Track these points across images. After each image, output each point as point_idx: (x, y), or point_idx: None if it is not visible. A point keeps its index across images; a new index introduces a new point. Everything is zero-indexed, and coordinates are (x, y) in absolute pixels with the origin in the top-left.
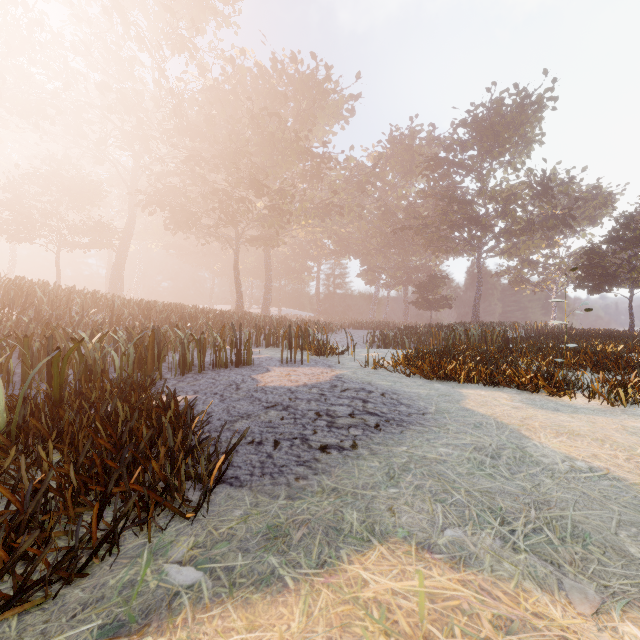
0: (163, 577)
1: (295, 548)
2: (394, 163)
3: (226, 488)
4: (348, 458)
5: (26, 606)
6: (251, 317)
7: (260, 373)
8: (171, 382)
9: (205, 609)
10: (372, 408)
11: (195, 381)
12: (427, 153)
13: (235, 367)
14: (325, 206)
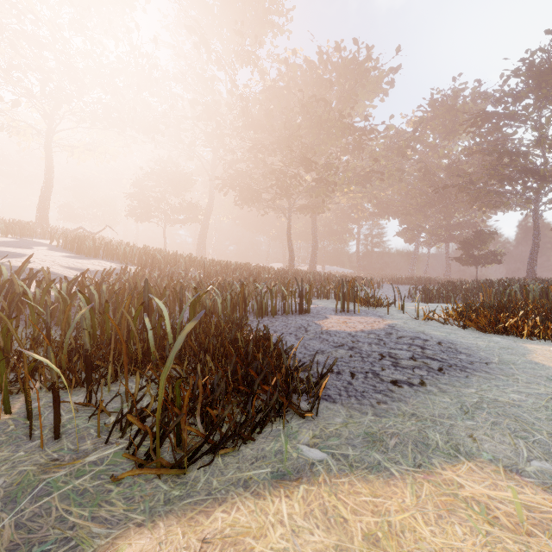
0: (300, 452)
1: (392, 451)
2: (435, 125)
3: (323, 402)
4: (419, 392)
5: (227, 450)
6: (302, 273)
7: (320, 319)
8: (254, 323)
9: (336, 477)
10: (431, 354)
11: (271, 323)
12: (472, 110)
13: (298, 314)
14: (366, 173)
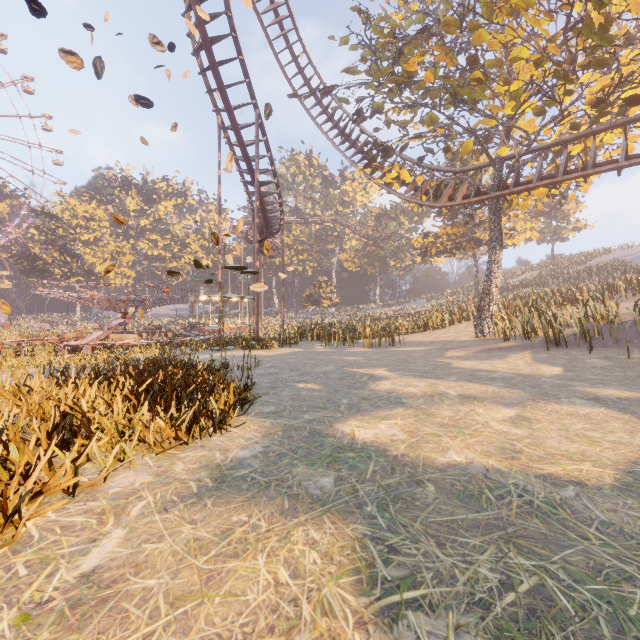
0: None
1: None
2: None
3: None
4: None
5: None
6: None
7: None
8: None
9: None
10: None
11: None
12: None
13: None
14: None
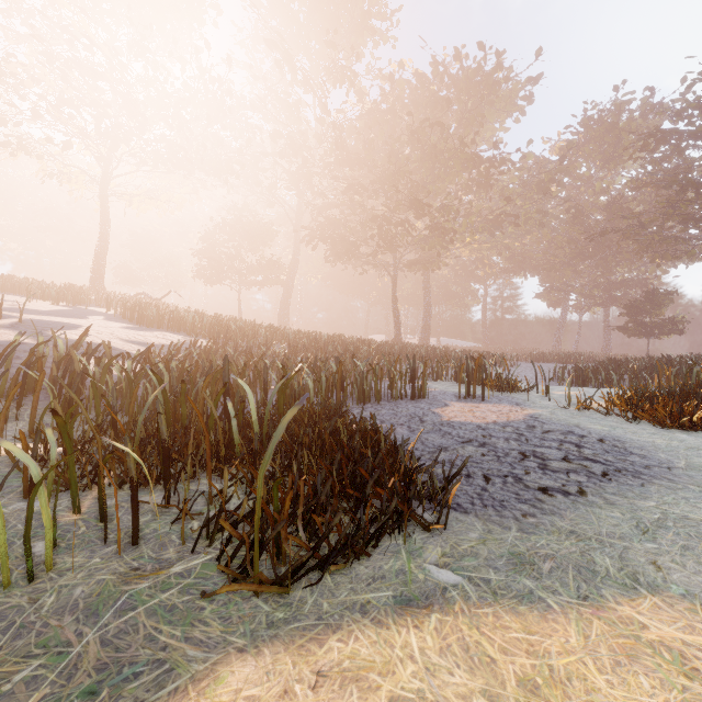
0: (427, 573)
1: (547, 577)
2: (589, 150)
3: (452, 512)
4: (578, 504)
5: (338, 567)
6: (411, 348)
7: (439, 407)
8: (355, 411)
9: (476, 606)
10: (591, 454)
11: (376, 411)
12: (641, 128)
13: (410, 400)
14: (496, 217)
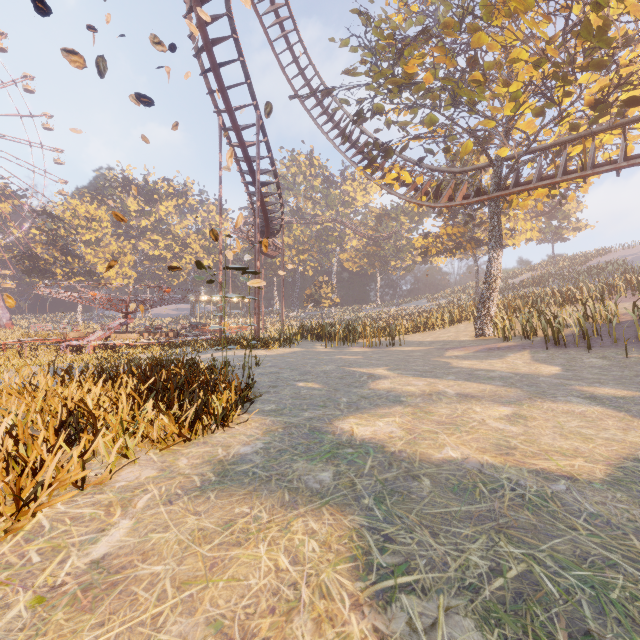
0: None
1: None
2: None
3: None
4: None
5: None
6: None
7: None
8: None
9: None
10: None
11: None
12: None
13: None
14: None
